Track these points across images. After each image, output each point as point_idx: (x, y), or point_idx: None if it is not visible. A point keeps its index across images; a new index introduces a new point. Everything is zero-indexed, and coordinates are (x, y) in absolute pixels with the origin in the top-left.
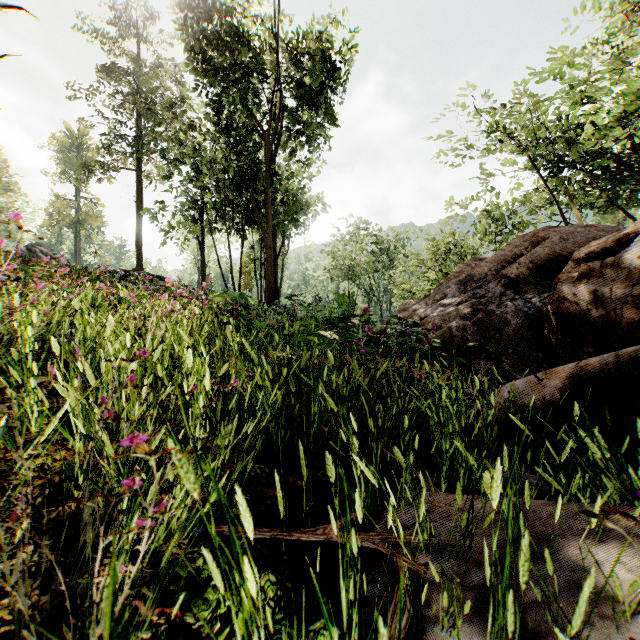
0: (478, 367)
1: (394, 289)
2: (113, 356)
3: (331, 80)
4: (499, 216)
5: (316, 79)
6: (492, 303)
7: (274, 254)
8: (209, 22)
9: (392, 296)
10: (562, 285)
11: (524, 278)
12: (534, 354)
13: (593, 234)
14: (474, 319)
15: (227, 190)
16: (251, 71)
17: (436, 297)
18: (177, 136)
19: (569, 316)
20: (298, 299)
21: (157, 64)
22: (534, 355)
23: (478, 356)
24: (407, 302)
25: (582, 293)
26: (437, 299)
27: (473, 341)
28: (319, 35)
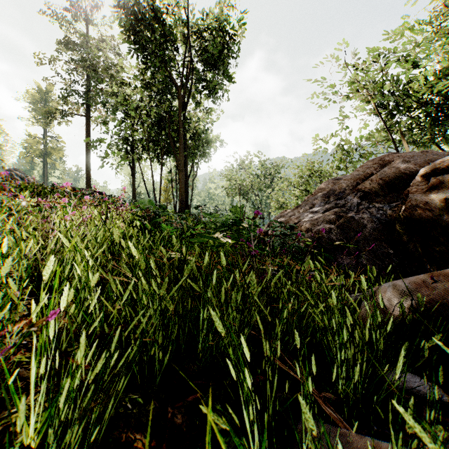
0: (341, 261)
1: (272, 202)
2: (24, 256)
3: (227, 50)
4: (348, 149)
5: (216, 48)
6: (351, 211)
7: (185, 176)
8: (137, 4)
9: (271, 207)
10: (414, 195)
11: (375, 191)
12: (387, 251)
13: (429, 157)
14: (337, 223)
15: (151, 129)
16: (168, 41)
17: (306, 207)
18: (112, 87)
19: (421, 220)
20: (202, 209)
21: (101, 39)
22: (386, 252)
23: (341, 252)
24: (283, 211)
25: (433, 201)
26: (307, 208)
27: (337, 240)
28: (218, 15)
